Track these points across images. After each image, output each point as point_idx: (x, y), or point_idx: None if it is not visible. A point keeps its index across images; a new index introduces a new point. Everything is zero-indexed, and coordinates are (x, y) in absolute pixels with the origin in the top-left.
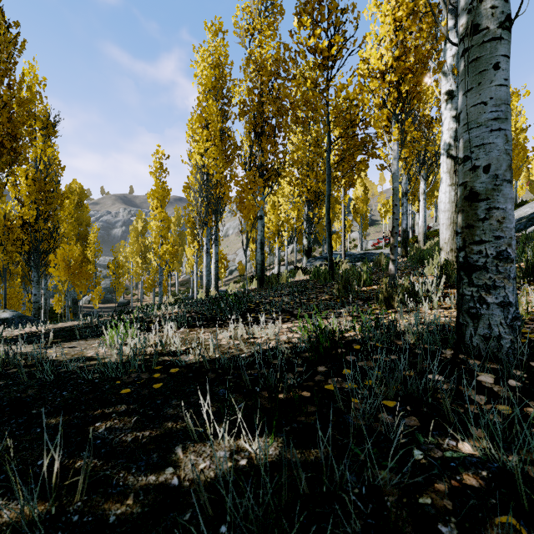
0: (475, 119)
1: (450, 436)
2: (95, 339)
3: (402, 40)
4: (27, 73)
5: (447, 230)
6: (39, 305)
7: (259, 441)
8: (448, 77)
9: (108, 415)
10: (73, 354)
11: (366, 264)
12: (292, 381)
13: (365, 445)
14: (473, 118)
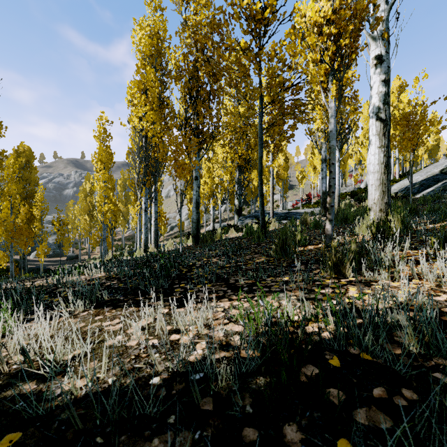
0: None
1: None
2: None
3: None
4: None
5: (376, 191)
6: None
7: None
8: (377, 42)
9: None
10: None
11: (293, 222)
12: None
13: None
14: None
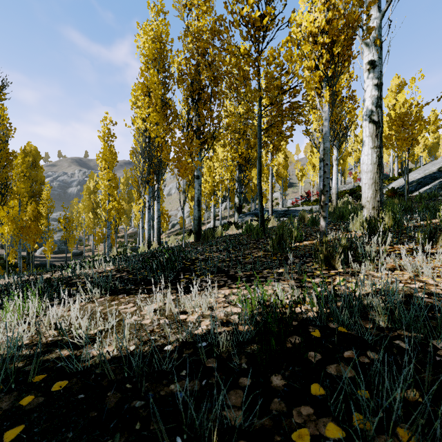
0: None
1: None
2: None
3: (334, 4)
4: None
5: (369, 189)
6: None
7: None
8: (370, 48)
9: None
10: None
11: (291, 219)
12: (237, 421)
13: None
14: None
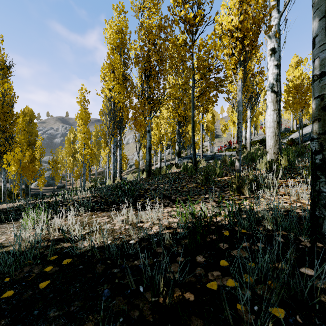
0: None
1: None
2: (16, 222)
3: (245, 10)
4: None
5: (271, 140)
6: None
7: None
8: (272, 39)
9: None
10: None
11: (216, 161)
12: None
13: None
14: None
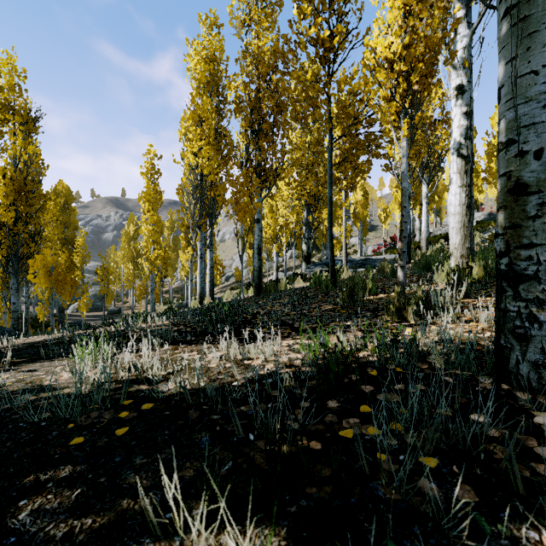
0: (522, 93)
1: (526, 522)
2: (63, 359)
3: (412, 27)
4: (6, 63)
5: (457, 235)
6: (19, 315)
7: (253, 536)
8: (458, 70)
9: (43, 484)
10: (28, 381)
11: (369, 270)
12: (296, 425)
13: (407, 542)
14: (520, 92)
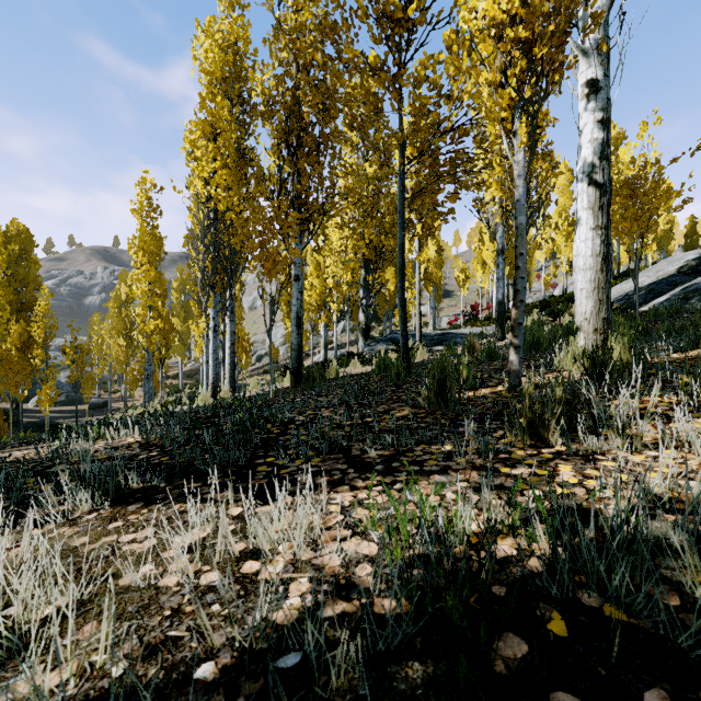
0: None
1: None
2: None
3: None
4: None
5: (589, 299)
6: None
7: None
8: (591, 58)
9: None
10: None
11: (452, 349)
12: None
13: None
14: None
